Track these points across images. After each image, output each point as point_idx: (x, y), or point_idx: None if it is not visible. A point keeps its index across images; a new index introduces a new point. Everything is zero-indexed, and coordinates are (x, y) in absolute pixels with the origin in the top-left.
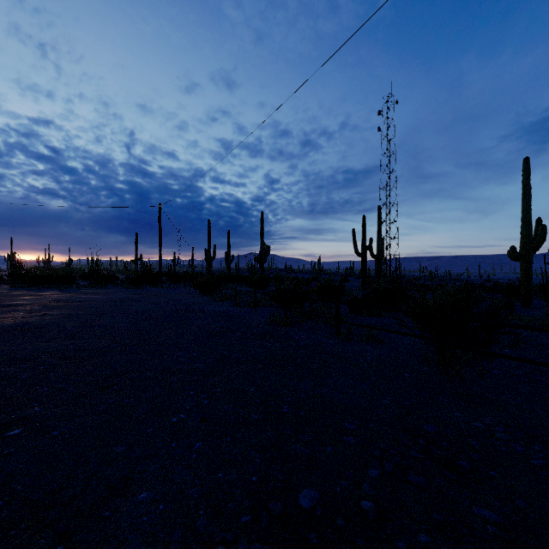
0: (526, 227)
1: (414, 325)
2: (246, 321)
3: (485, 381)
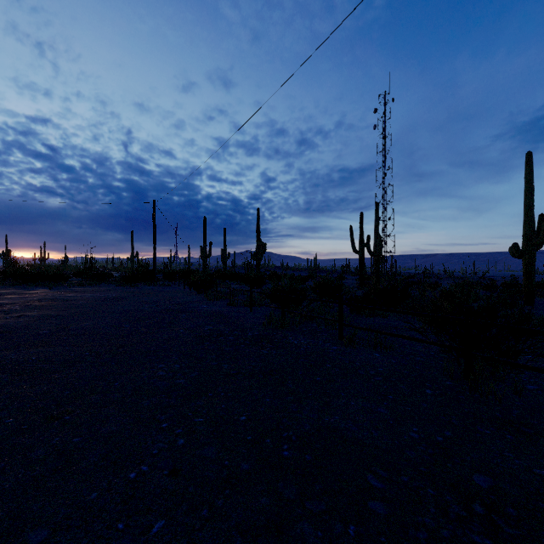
0: (528, 224)
1: (421, 327)
2: (240, 322)
3: (523, 400)
